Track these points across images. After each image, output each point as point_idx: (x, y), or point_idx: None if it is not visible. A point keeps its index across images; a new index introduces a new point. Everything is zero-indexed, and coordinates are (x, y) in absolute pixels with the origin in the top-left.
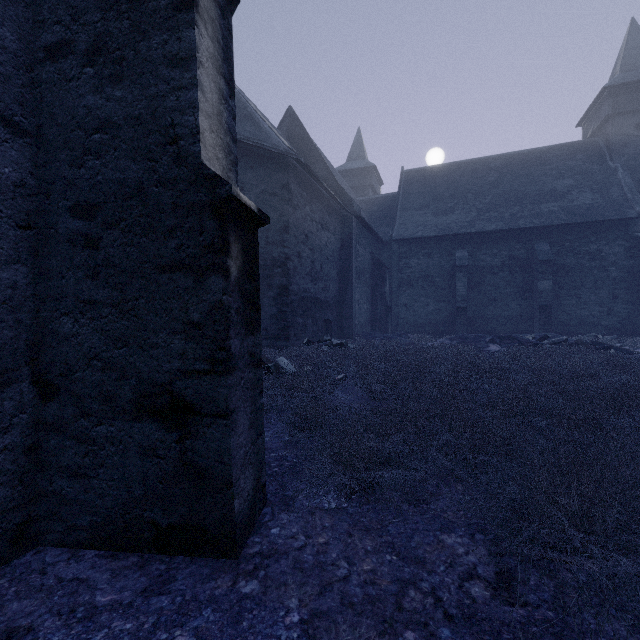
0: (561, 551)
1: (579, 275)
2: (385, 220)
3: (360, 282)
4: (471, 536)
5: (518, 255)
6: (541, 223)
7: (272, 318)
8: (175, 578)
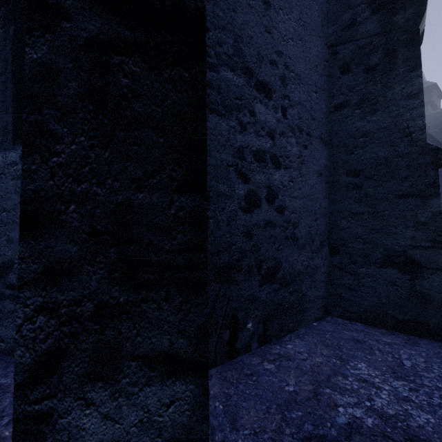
0: None
1: None
2: None
3: None
4: None
5: None
6: None
7: None
8: (418, 343)
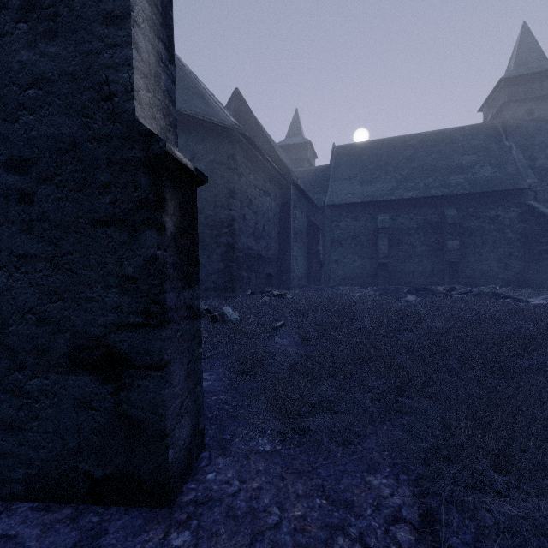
0: (479, 491)
1: (481, 236)
2: (319, 188)
3: (297, 241)
4: (396, 477)
5: (431, 219)
6: (450, 192)
7: (220, 272)
8: (107, 531)
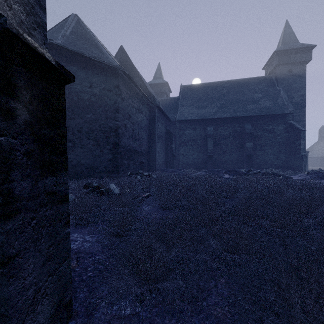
0: None
1: (264, 140)
2: (172, 110)
3: (159, 142)
4: None
5: (237, 130)
6: (247, 114)
7: (109, 161)
8: None
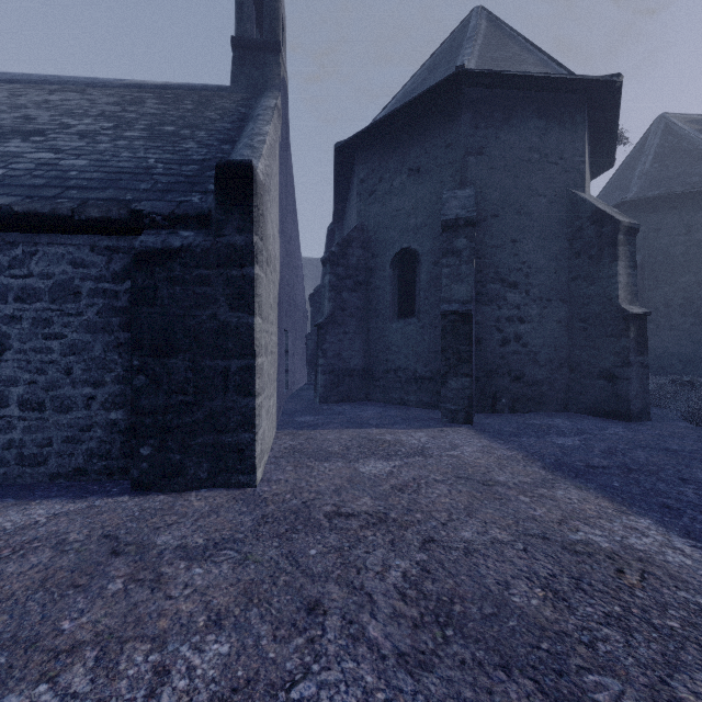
0: None
1: None
2: None
3: None
4: None
5: None
6: None
7: None
8: (610, 421)
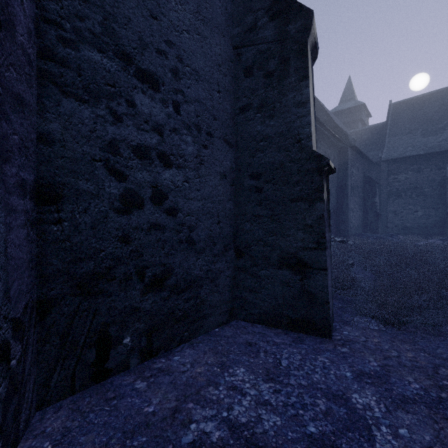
0: None
1: None
2: (374, 145)
3: (354, 195)
4: None
5: None
6: None
7: None
8: (304, 340)
